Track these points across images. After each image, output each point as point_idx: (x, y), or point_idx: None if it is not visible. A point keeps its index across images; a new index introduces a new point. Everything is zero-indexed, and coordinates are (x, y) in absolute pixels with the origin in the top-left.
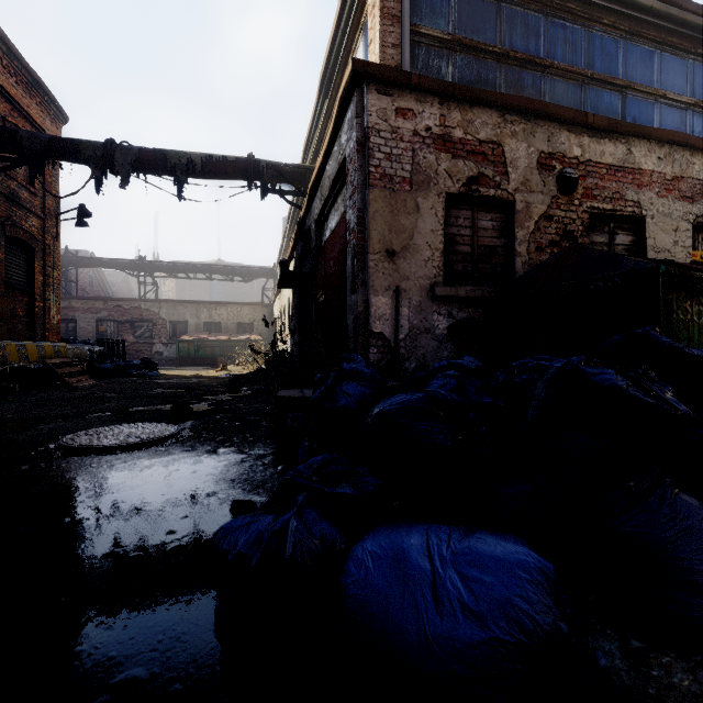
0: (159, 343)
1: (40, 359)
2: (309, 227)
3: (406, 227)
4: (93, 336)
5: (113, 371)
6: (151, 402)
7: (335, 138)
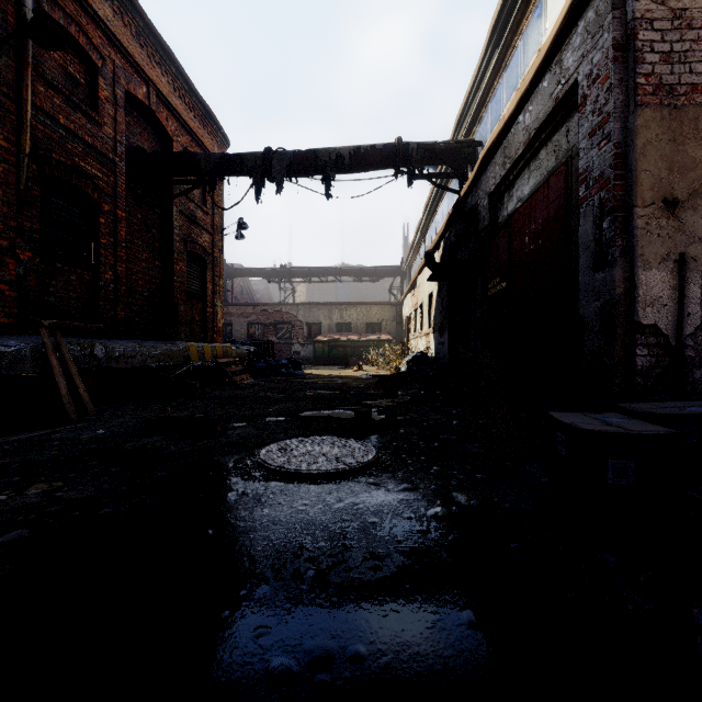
0: (297, 343)
1: (213, 359)
2: (474, 206)
3: (698, 161)
4: (245, 338)
5: (266, 370)
6: (316, 406)
7: (542, 71)
